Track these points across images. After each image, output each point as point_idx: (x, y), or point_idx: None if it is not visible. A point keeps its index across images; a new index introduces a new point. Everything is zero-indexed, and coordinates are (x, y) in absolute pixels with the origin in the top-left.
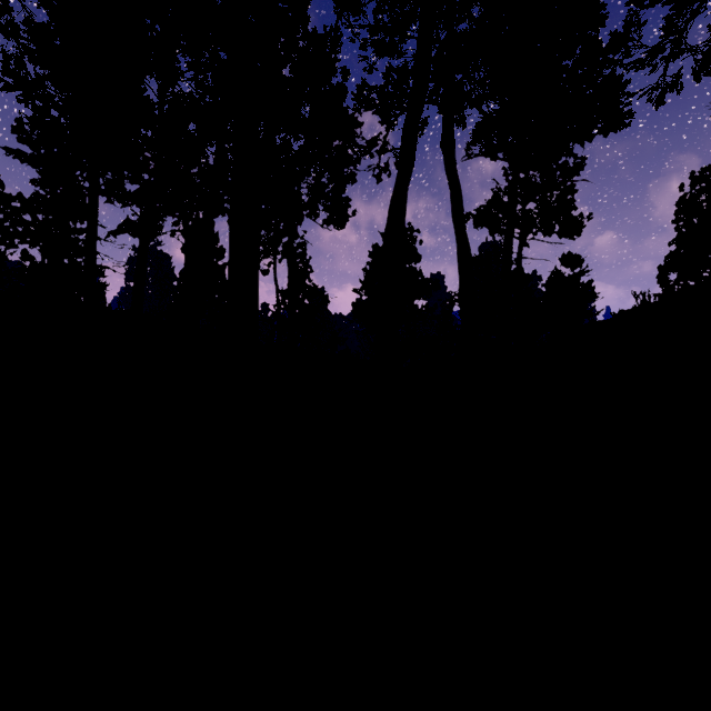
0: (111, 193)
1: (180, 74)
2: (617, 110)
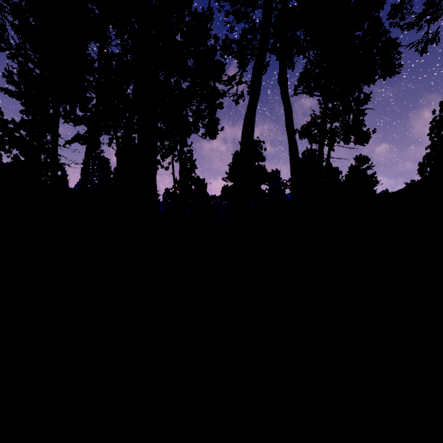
0: (67, 117)
1: (109, 38)
2: (391, 63)
